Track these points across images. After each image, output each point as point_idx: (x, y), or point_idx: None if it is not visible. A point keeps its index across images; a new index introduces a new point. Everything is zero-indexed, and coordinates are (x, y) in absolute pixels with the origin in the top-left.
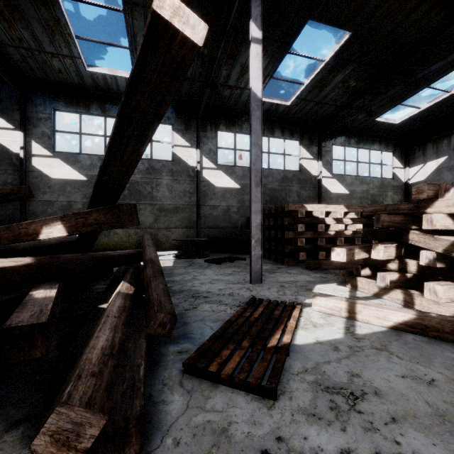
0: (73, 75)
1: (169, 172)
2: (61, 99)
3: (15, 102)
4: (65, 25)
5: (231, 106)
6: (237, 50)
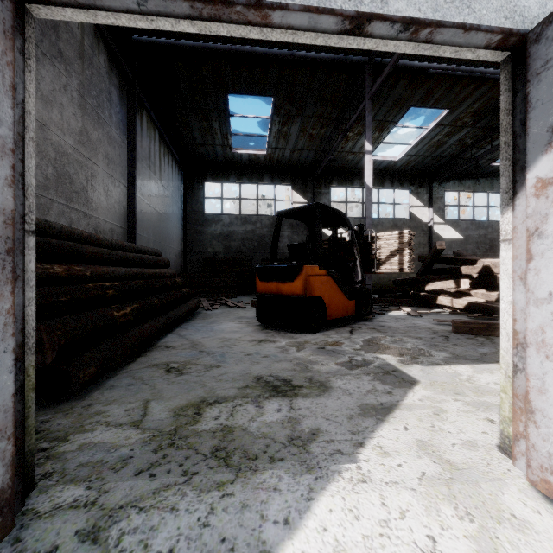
0: (353, 162)
1: (408, 228)
2: (335, 178)
3: (308, 183)
4: (381, 139)
5: (461, 170)
6: (496, 139)
